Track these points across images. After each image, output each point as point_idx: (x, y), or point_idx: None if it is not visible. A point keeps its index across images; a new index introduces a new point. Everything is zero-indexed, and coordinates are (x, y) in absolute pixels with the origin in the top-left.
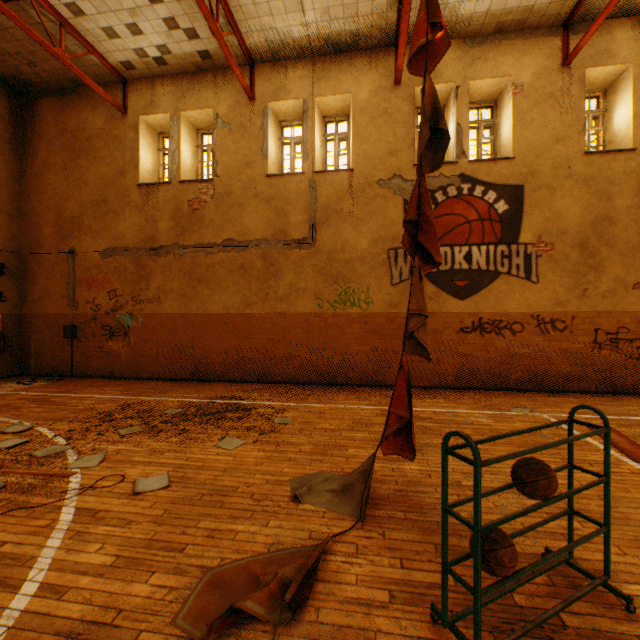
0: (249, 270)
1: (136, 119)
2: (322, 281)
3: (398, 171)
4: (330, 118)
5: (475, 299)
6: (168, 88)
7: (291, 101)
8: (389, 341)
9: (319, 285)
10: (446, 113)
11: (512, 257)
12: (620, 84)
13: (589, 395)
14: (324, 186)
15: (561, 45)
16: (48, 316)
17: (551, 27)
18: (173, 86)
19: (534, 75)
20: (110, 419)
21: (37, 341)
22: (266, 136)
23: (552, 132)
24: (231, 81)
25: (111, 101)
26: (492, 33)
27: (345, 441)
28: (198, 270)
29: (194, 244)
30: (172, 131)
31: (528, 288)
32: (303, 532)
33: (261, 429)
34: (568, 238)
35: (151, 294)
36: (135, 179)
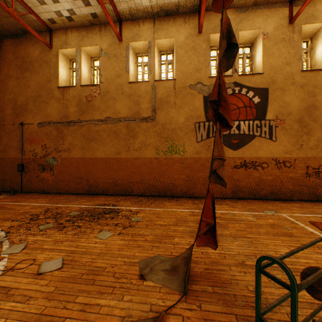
0: (119, 134)
1: (57, 51)
2: (159, 140)
3: (200, 80)
4: (163, 52)
5: (242, 150)
6: (74, 34)
7: (142, 42)
8: (195, 173)
9: (157, 142)
10: None
11: (262, 127)
12: (320, 34)
13: (304, 202)
14: (160, 88)
15: (288, 12)
16: (8, 159)
17: (283, 2)
18: (77, 33)
19: (274, 28)
20: (36, 219)
21: (2, 173)
22: (128, 61)
23: (284, 59)
24: (109, 30)
25: (42, 40)
26: (251, 5)
27: (172, 233)
28: (91, 134)
29: (89, 120)
30: (77, 58)
31: (271, 144)
32: (146, 305)
33: (123, 225)
34: (292, 117)
35: (65, 147)
36: (56, 84)
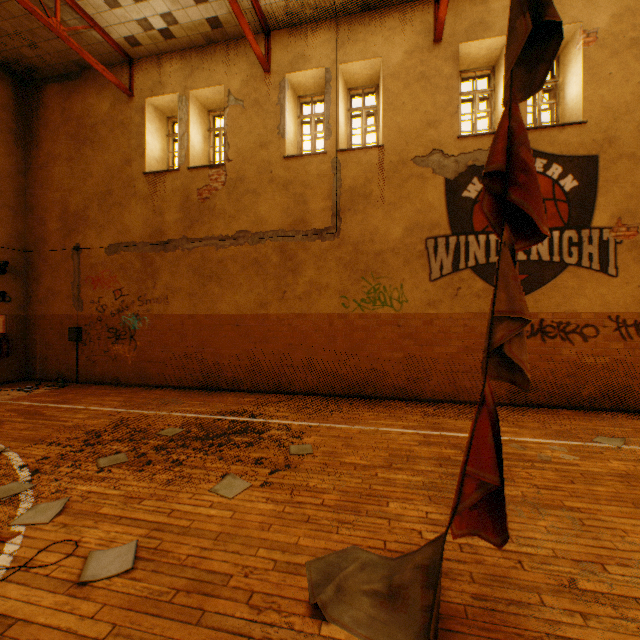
0: (264, 265)
1: (142, 102)
2: (347, 277)
3: (438, 145)
4: (356, 90)
5: (535, 297)
6: (176, 65)
7: (311, 71)
8: (427, 347)
9: (344, 281)
10: (496, 75)
11: (583, 245)
12: None
13: None
14: (350, 167)
15: None
16: (53, 317)
17: None
18: (181, 63)
19: (612, 18)
20: (95, 442)
21: (42, 344)
22: (283, 112)
23: (636, 87)
24: (244, 53)
25: (115, 81)
26: None
27: (383, 487)
28: (208, 266)
29: (204, 237)
30: (180, 113)
31: (604, 283)
32: None
33: (273, 463)
34: None
35: (158, 293)
36: (141, 167)
